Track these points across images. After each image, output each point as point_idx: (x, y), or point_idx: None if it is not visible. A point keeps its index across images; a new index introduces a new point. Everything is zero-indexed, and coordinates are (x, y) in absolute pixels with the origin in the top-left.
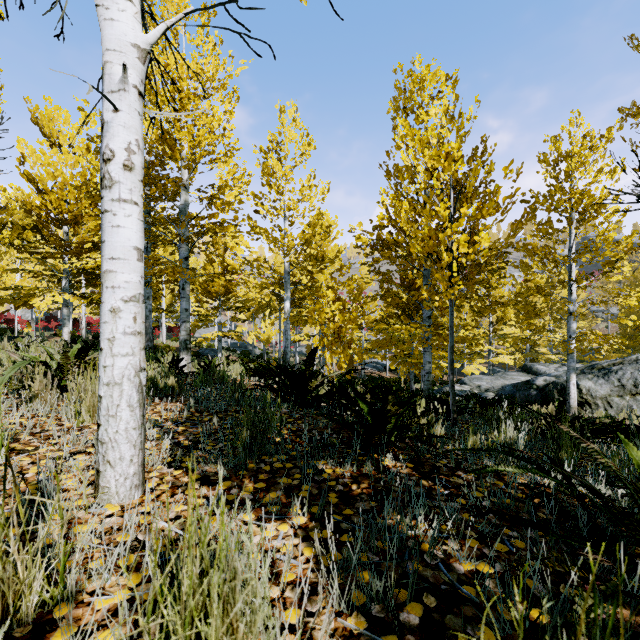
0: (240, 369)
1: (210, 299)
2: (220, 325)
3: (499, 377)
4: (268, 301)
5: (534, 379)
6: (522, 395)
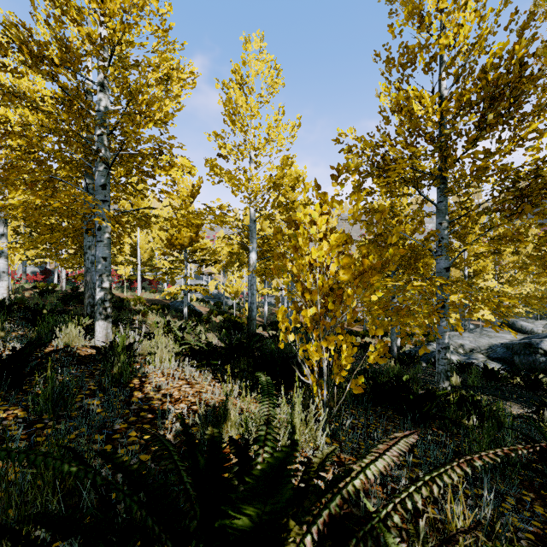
0: (167, 350)
1: (175, 251)
2: (186, 278)
3: (480, 334)
4: (238, 255)
5: (538, 342)
6: (524, 360)
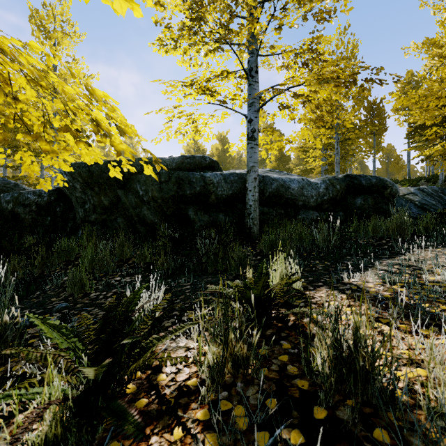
0: None
1: None
2: None
3: None
4: None
5: None
6: None
